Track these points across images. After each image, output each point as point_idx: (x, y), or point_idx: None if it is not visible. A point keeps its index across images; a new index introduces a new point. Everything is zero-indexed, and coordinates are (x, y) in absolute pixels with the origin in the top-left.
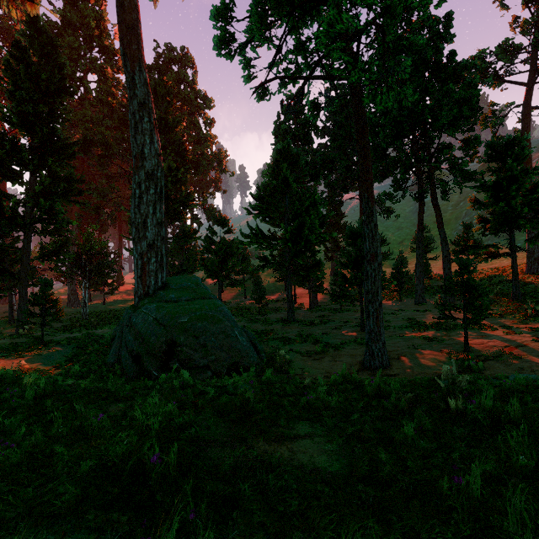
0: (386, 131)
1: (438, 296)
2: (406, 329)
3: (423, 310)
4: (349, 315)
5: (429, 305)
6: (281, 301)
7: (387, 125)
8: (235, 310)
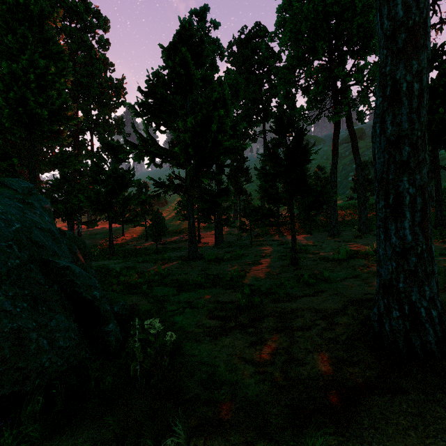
0: (308, 24)
1: (346, 229)
2: (353, 260)
3: (345, 240)
4: (264, 249)
5: (346, 236)
6: (185, 241)
7: (310, 17)
8: (130, 251)
